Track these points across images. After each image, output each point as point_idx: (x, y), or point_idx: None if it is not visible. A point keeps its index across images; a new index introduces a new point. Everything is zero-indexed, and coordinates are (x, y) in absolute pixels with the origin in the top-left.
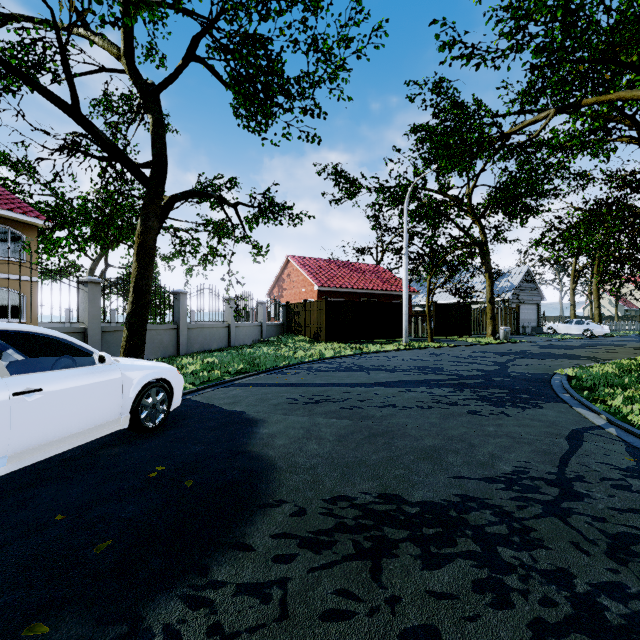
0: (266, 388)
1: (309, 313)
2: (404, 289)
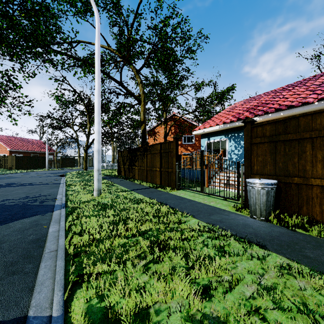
0: (7, 175)
1: (7, 160)
2: (46, 153)
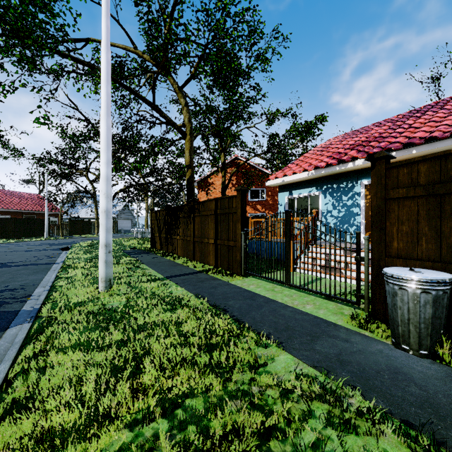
0: None
1: None
2: (46, 214)
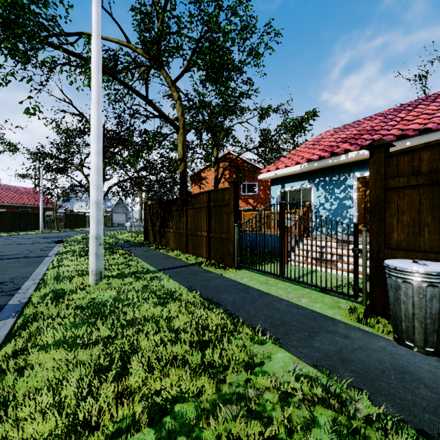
0: None
1: None
2: (41, 208)
